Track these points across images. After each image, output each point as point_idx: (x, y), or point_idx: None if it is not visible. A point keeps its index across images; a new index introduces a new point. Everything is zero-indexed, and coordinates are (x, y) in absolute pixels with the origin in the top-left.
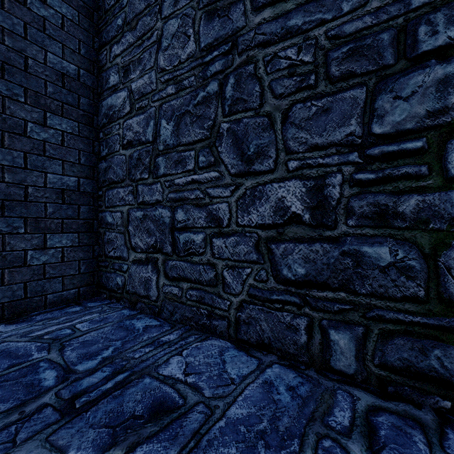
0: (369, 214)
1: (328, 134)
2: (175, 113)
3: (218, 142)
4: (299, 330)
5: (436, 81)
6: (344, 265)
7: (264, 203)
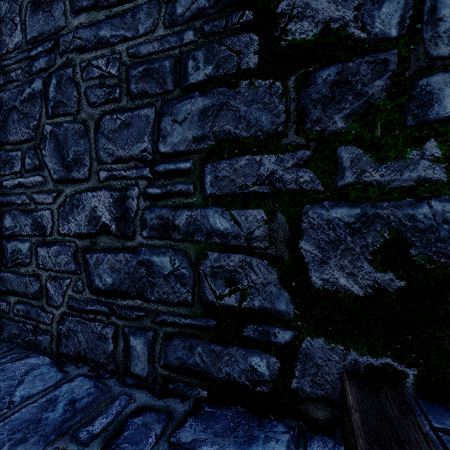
0: (157, 226)
1: (129, 148)
2: (3, 107)
3: (43, 145)
4: (107, 339)
5: (199, 111)
6: (140, 274)
7: (81, 212)
